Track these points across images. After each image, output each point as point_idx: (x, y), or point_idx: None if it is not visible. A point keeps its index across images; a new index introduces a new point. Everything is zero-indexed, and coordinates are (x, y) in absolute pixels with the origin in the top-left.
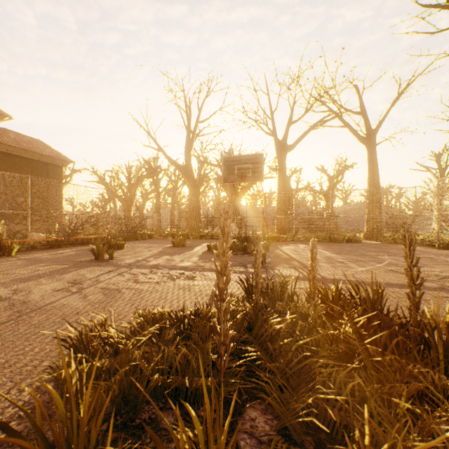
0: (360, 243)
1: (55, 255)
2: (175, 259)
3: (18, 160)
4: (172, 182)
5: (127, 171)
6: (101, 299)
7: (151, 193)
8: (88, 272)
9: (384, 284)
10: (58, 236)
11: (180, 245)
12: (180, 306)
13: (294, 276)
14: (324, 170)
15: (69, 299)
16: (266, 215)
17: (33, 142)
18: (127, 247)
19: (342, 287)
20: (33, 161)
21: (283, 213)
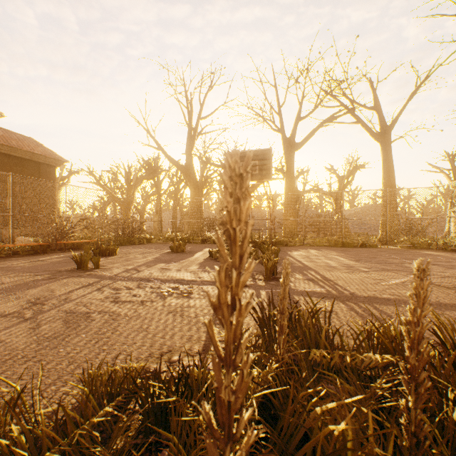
0: (376, 248)
1: (34, 263)
2: (171, 268)
3: (7, 159)
4: (174, 184)
5: (125, 171)
6: (56, 332)
7: (152, 195)
8: (60, 286)
9: (436, 305)
10: (44, 240)
11: (179, 250)
12: (165, 346)
13: (315, 292)
14: (334, 170)
15: (11, 332)
16: (274, 218)
17: (24, 139)
18: (120, 253)
19: (383, 309)
20: (23, 159)
21: (290, 216)
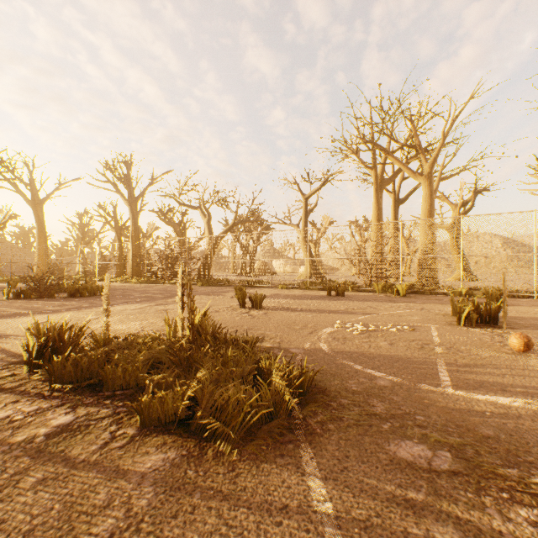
0: None
1: None
2: None
3: None
4: None
5: None
6: None
7: None
8: None
9: None
10: None
11: None
12: None
13: None
14: None
15: None
16: None
17: None
18: None
19: None
20: None
21: None
